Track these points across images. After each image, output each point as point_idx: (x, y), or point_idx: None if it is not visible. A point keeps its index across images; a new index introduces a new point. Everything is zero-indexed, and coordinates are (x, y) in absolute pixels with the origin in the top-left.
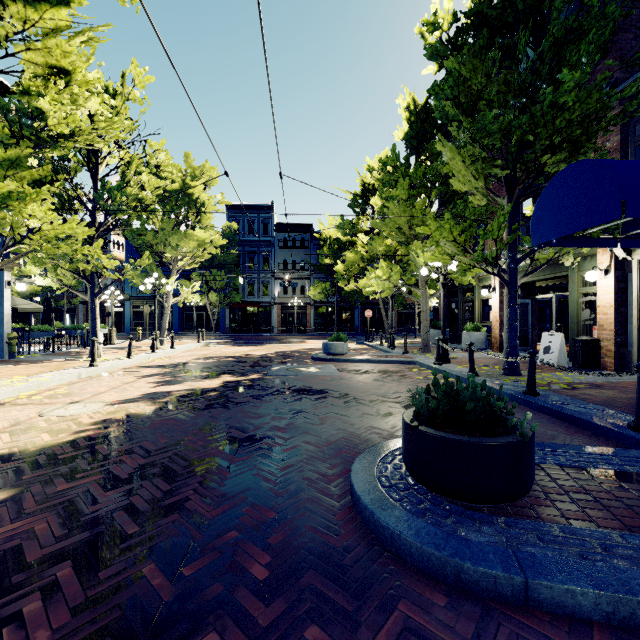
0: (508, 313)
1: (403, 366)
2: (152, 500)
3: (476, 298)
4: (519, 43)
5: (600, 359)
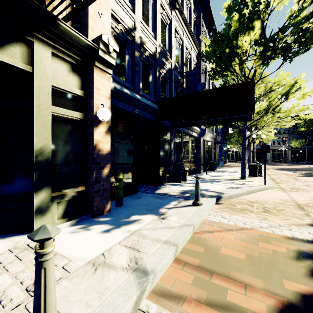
0: None
1: None
2: None
3: None
4: None
5: None
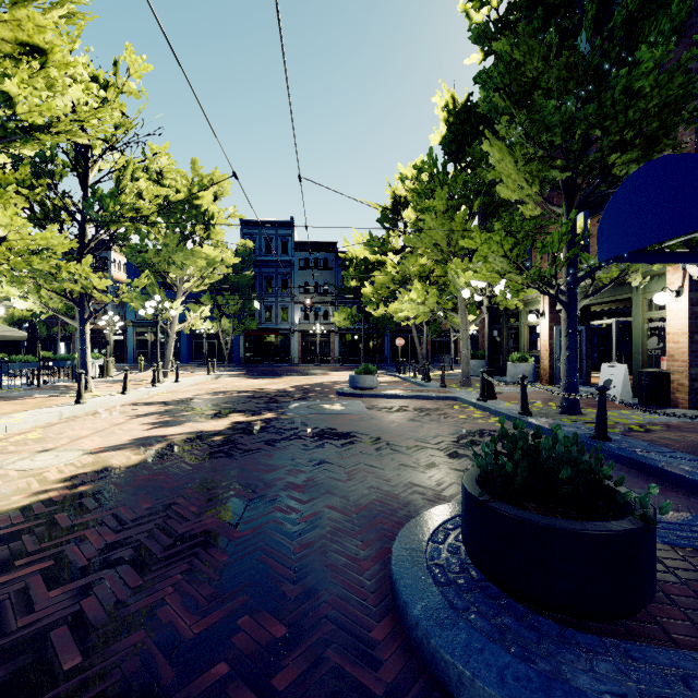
0: (567, 341)
1: (442, 402)
2: (112, 604)
3: (522, 324)
4: (585, 17)
5: (670, 395)
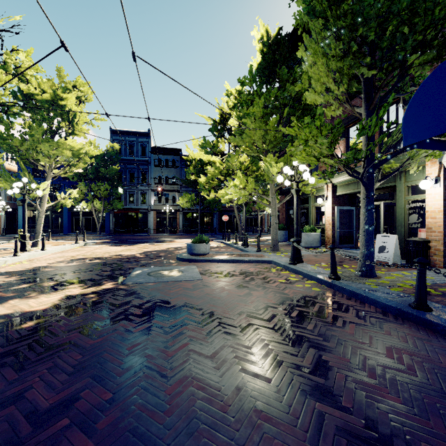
0: (365, 217)
1: (261, 265)
2: None
3: (311, 206)
4: None
5: (429, 257)
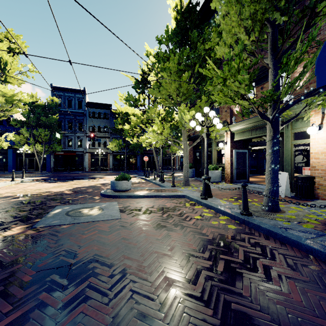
0: (272, 157)
1: (176, 200)
2: None
3: (213, 149)
4: None
5: (314, 191)
